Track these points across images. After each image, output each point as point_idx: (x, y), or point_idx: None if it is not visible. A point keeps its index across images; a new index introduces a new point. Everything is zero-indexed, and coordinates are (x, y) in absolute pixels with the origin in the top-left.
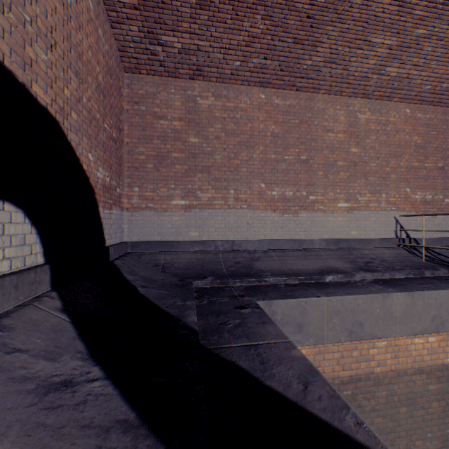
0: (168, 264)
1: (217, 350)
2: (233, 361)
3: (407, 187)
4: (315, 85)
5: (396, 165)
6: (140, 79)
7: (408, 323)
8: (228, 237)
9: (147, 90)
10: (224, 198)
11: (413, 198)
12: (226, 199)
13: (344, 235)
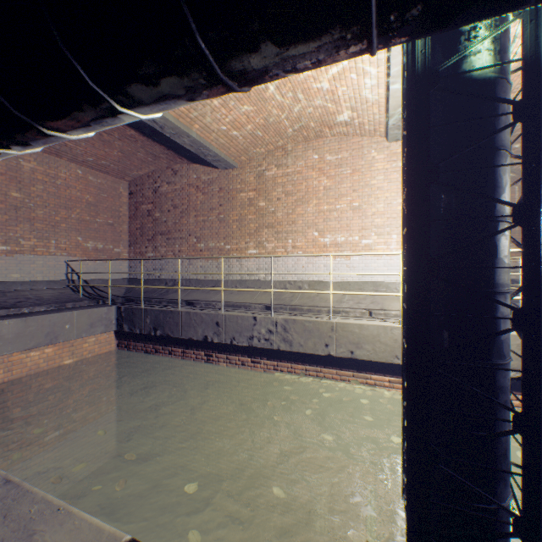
0: None
1: None
2: None
3: (80, 236)
4: None
5: (69, 216)
6: None
7: (23, 342)
8: None
9: None
10: None
11: (86, 246)
12: None
13: (2, 278)
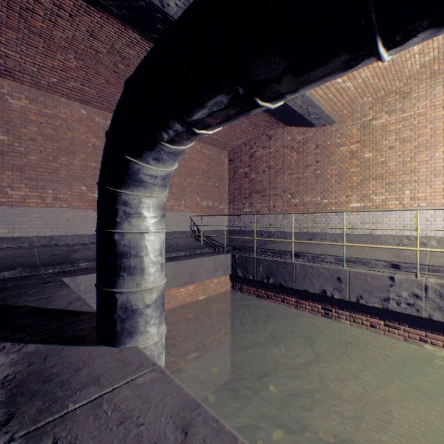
0: None
1: (14, 304)
2: (26, 305)
3: (198, 197)
4: None
5: (191, 182)
6: None
7: (176, 280)
8: (46, 233)
9: None
10: (42, 197)
11: (202, 205)
12: (44, 198)
13: None
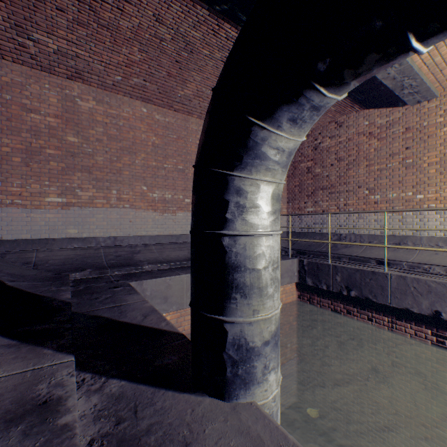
0: (42, 262)
1: (87, 312)
2: (99, 315)
3: None
4: (189, 110)
5: None
6: (4, 65)
7: None
8: (111, 234)
9: (14, 78)
10: (107, 198)
11: None
12: (108, 199)
13: None
